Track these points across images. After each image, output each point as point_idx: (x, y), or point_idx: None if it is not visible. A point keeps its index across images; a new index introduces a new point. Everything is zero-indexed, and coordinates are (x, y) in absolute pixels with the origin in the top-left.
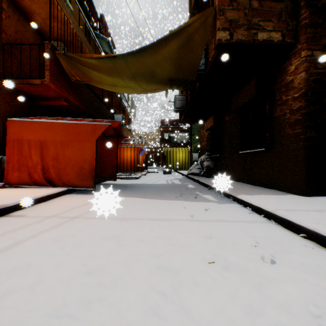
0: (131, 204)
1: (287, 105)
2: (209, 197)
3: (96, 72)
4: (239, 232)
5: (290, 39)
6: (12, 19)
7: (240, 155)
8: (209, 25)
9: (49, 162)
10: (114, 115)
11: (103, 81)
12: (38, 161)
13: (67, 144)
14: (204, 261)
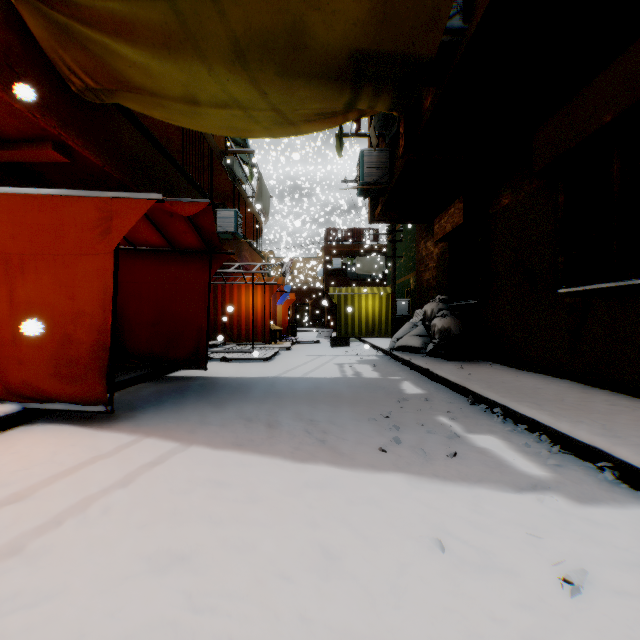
0: (201, 497)
1: None
2: (498, 448)
3: (127, 45)
4: None
5: None
6: None
7: (559, 300)
8: None
9: None
10: (217, 211)
11: (157, 86)
12: None
13: (23, 265)
14: None
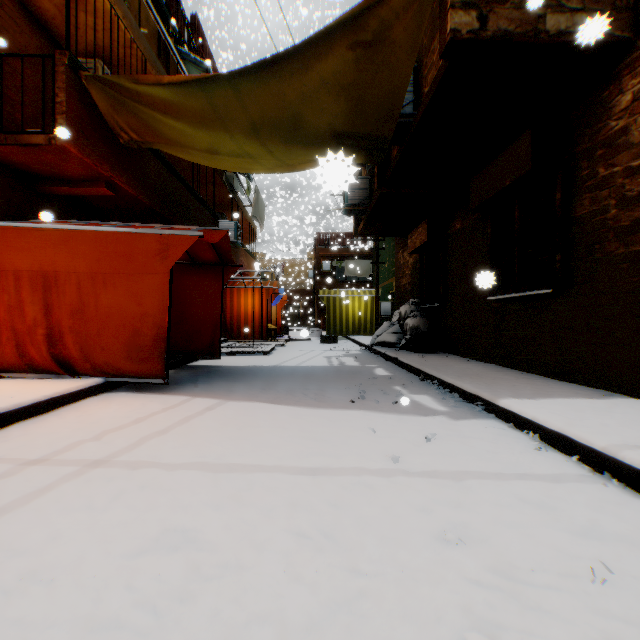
0: (246, 419)
1: (611, 187)
2: (426, 400)
3: (172, 119)
4: (533, 518)
5: (621, 32)
6: None
7: (489, 305)
8: (429, 1)
9: (64, 320)
10: (219, 223)
11: (188, 141)
12: (39, 319)
13: (104, 281)
14: None
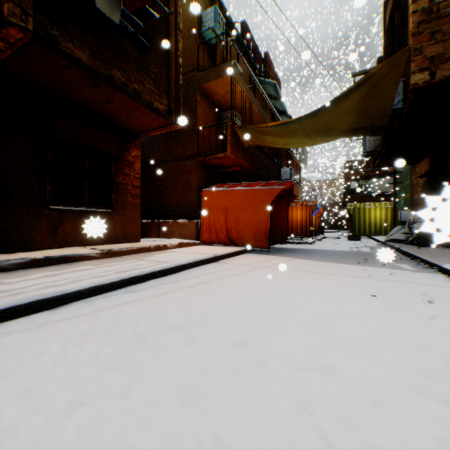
0: (307, 263)
1: None
2: (403, 266)
3: (269, 136)
4: (415, 289)
5: None
6: (202, 106)
7: None
8: (401, 65)
9: (231, 224)
10: (281, 169)
11: (274, 142)
12: (223, 224)
13: (245, 208)
14: (367, 294)
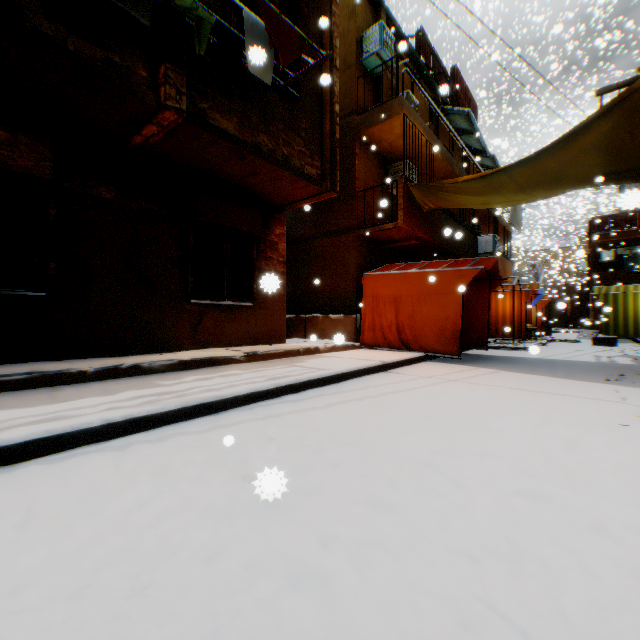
0: (519, 378)
1: None
2: None
3: (460, 195)
4: None
5: None
6: (362, 160)
7: None
8: None
9: (404, 320)
10: (477, 238)
11: (468, 202)
12: (392, 320)
13: (424, 299)
14: (612, 423)
